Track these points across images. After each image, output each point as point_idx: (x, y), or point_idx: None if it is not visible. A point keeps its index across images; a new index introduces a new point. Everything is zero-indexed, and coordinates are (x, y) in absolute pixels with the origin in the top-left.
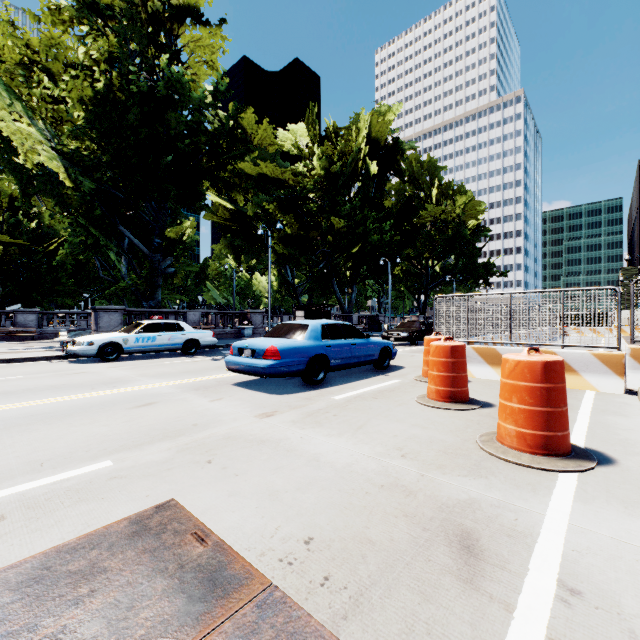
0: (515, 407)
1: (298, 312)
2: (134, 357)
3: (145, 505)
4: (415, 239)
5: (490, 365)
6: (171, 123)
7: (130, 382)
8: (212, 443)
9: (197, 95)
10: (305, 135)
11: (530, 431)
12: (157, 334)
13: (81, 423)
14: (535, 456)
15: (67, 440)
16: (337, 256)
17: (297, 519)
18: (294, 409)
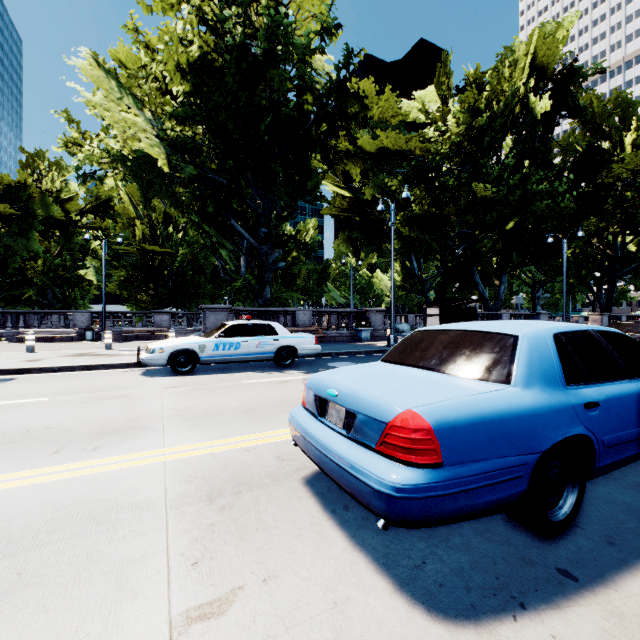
0: None
1: (430, 310)
2: (217, 368)
3: None
4: (604, 203)
5: None
6: (273, 85)
7: (136, 435)
8: None
9: (301, 40)
10: (435, 97)
11: None
12: (242, 339)
13: None
14: None
15: None
16: (481, 237)
17: None
18: None
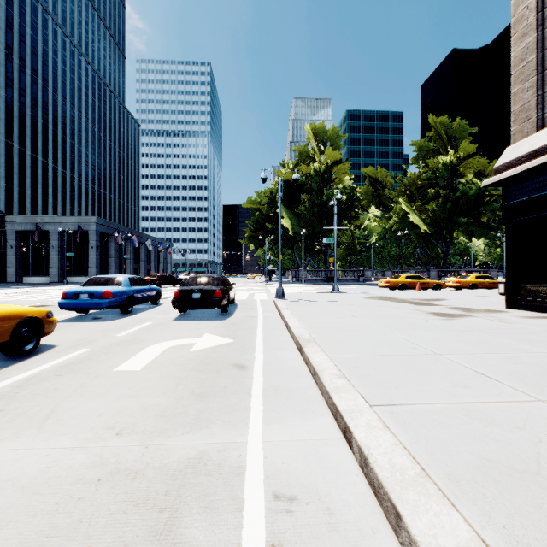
0: None
1: None
2: None
3: None
4: None
5: None
6: (460, 202)
7: None
8: None
9: (472, 191)
10: None
11: None
12: None
13: None
14: None
15: None
16: None
17: None
18: None
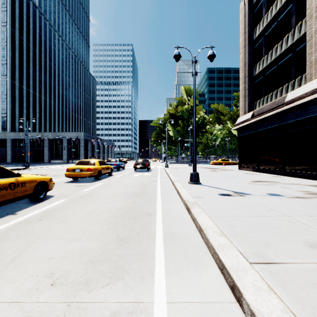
0: None
1: None
2: None
3: None
4: None
5: None
6: None
7: None
8: None
9: None
10: None
11: None
12: None
13: None
14: None
15: None
16: None
17: None
18: None
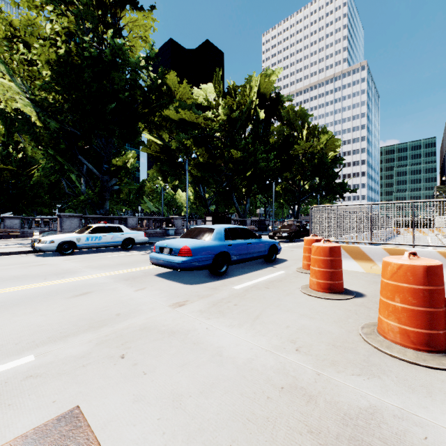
0: (398, 306)
1: (208, 218)
2: (85, 251)
3: (48, 415)
4: (291, 165)
5: (355, 259)
6: (115, 80)
7: (76, 273)
8: (129, 334)
9: (134, 60)
10: (213, 92)
11: (413, 329)
12: (102, 234)
13: (23, 313)
14: (419, 352)
15: (4, 331)
16: (236, 178)
17: (198, 437)
18: (202, 298)
